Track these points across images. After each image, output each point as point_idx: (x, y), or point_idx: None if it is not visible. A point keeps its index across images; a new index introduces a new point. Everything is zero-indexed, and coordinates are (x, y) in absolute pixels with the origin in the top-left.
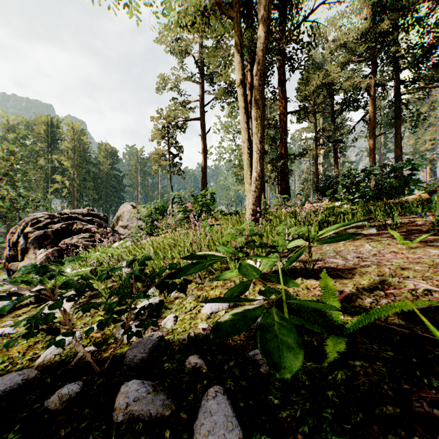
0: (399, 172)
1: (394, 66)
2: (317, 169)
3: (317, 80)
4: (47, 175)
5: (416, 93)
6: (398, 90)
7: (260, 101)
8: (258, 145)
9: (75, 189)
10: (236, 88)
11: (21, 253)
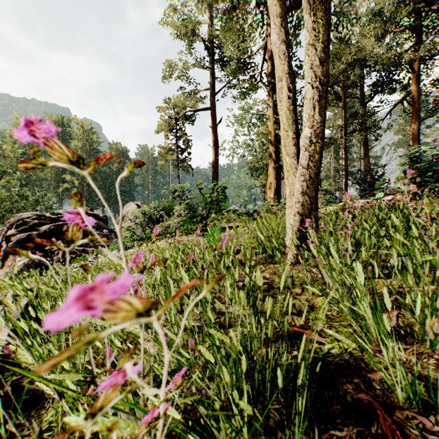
0: None
1: None
2: (346, 162)
3: (347, 56)
4: (58, 175)
5: None
6: None
7: None
8: (316, 68)
9: (84, 189)
10: None
11: (3, 259)
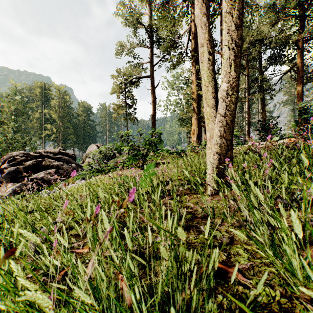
0: None
1: None
2: (249, 114)
3: (250, 37)
4: (41, 124)
5: None
6: None
7: None
8: (232, 32)
9: (60, 134)
10: None
11: None
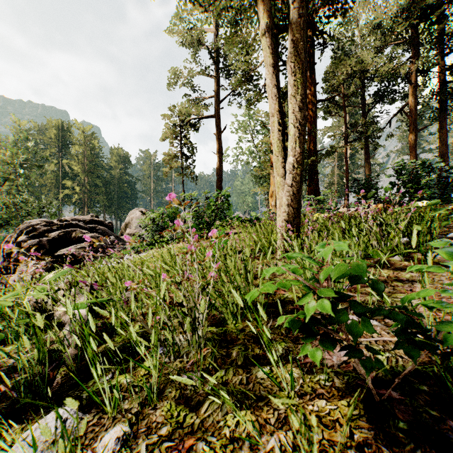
0: None
1: (437, 49)
2: (347, 170)
3: (348, 67)
4: (58, 180)
5: None
6: (442, 78)
7: (301, 42)
8: (297, 113)
9: (85, 195)
10: (261, 39)
11: (14, 264)
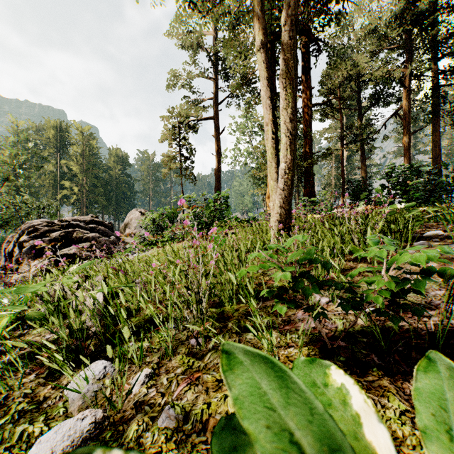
0: (453, 170)
1: (431, 54)
2: (343, 171)
3: (343, 71)
4: (56, 181)
5: (449, 89)
6: (435, 82)
7: (292, 61)
8: (288, 124)
9: (84, 196)
10: (256, 54)
11: (16, 264)
